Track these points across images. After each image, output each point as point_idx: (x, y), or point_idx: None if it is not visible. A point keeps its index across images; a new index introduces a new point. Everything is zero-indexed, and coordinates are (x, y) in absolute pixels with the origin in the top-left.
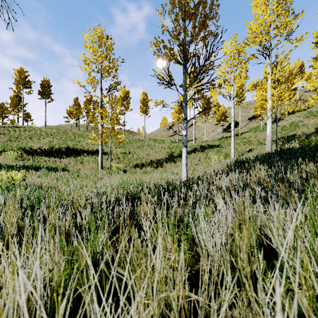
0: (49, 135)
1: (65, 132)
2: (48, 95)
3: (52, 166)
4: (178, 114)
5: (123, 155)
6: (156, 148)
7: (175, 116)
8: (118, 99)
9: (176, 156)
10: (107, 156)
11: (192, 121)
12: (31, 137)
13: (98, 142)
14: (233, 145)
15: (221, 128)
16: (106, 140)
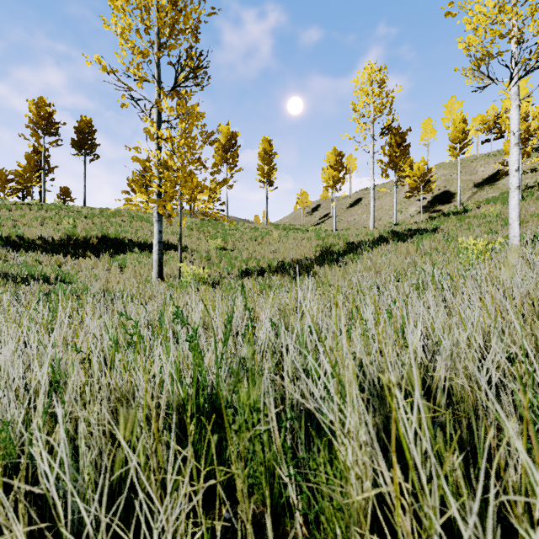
0: (82, 217)
1: (117, 215)
2: (89, 147)
3: (33, 272)
4: (336, 171)
5: (220, 252)
6: (290, 239)
7: (329, 174)
8: (214, 149)
9: (339, 252)
10: (184, 255)
11: (355, 197)
12: (44, 221)
13: (174, 231)
14: (518, 213)
15: (417, 205)
16: (168, 206)
